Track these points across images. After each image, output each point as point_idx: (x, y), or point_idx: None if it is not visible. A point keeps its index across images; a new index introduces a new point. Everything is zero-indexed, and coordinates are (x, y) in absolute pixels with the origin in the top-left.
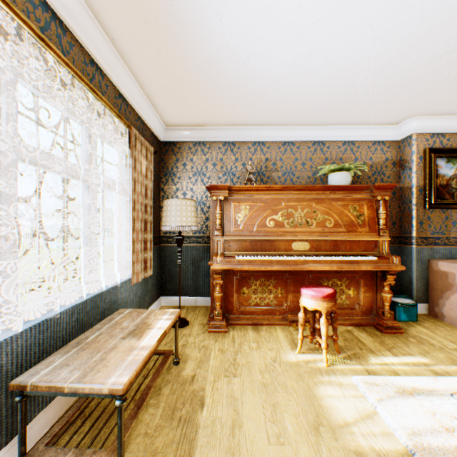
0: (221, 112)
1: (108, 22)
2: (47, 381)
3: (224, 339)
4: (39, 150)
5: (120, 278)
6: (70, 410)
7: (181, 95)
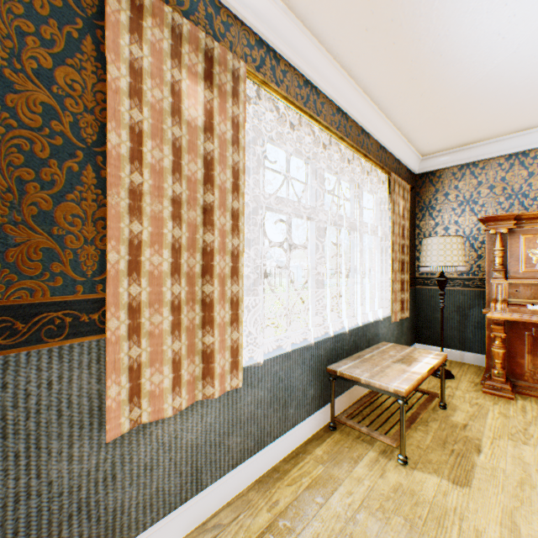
0: (502, 121)
1: (377, 94)
2: (348, 372)
3: (507, 405)
4: (331, 213)
5: (378, 315)
6: (354, 404)
7: (443, 122)
